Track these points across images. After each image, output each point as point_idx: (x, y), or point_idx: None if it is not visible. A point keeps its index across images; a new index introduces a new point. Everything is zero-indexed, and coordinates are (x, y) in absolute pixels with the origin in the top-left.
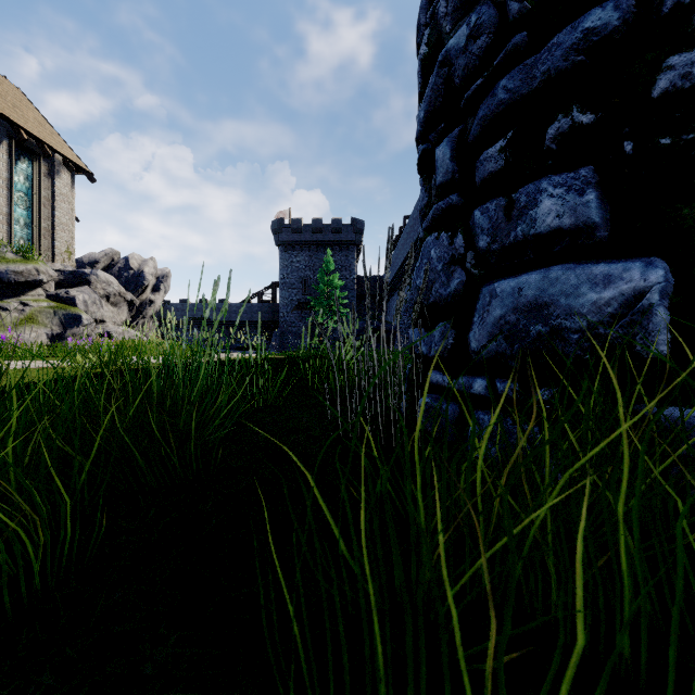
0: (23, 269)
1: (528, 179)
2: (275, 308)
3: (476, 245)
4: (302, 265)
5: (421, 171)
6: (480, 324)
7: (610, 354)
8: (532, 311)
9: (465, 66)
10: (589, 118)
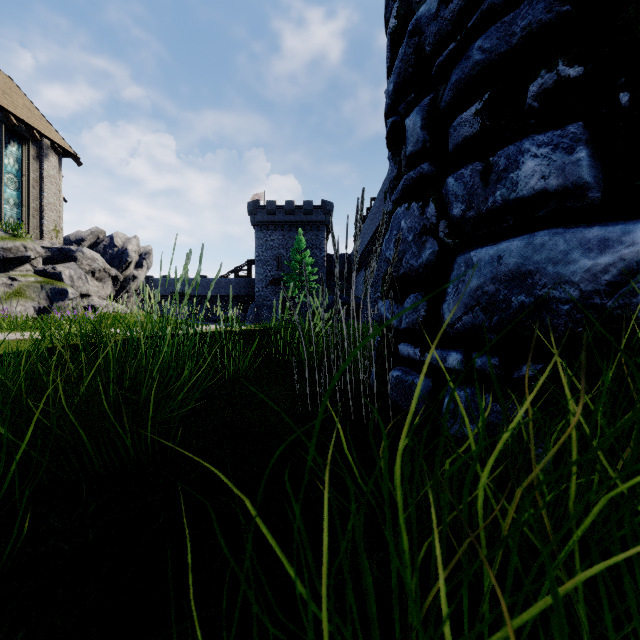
0: (11, 246)
1: (507, 142)
2: (251, 284)
3: (449, 214)
4: (276, 244)
5: (390, 144)
6: (455, 295)
7: (608, 327)
8: (514, 280)
9: (436, 33)
10: (577, 71)
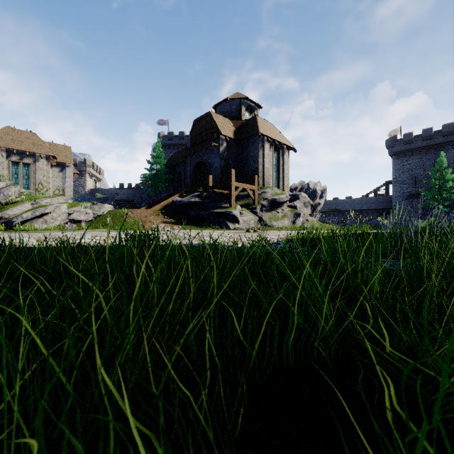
0: (283, 197)
1: None
2: (388, 199)
3: None
4: (412, 166)
5: None
6: None
7: None
8: None
9: None
10: None
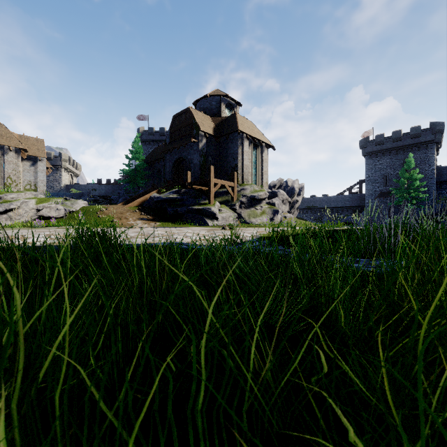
0: (261, 194)
1: None
2: (361, 197)
3: None
4: (383, 166)
5: None
6: None
7: None
8: None
9: None
10: None
